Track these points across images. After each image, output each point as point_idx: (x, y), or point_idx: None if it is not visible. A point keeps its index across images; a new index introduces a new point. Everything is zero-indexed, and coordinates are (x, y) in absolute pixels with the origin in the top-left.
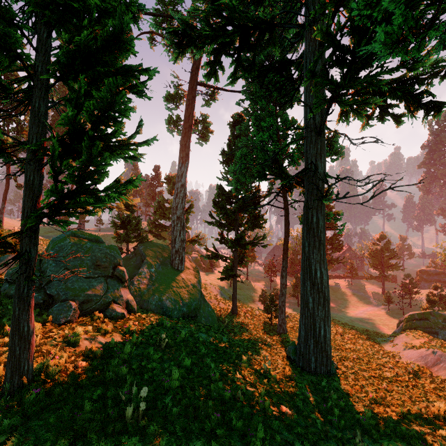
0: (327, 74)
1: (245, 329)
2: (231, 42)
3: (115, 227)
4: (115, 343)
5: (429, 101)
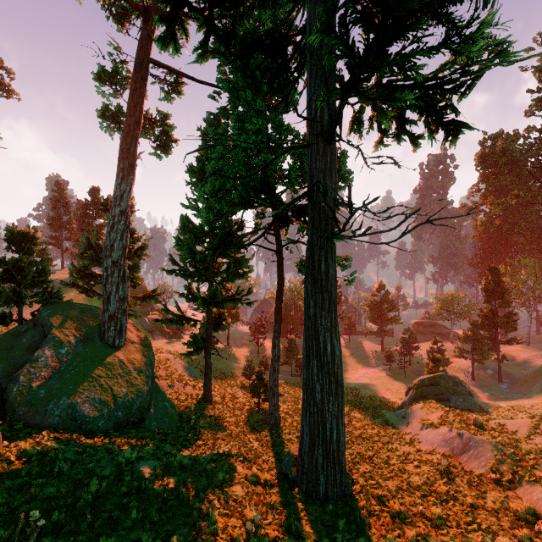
0: (347, 35)
1: (222, 427)
2: None
3: None
4: None
5: (451, 120)
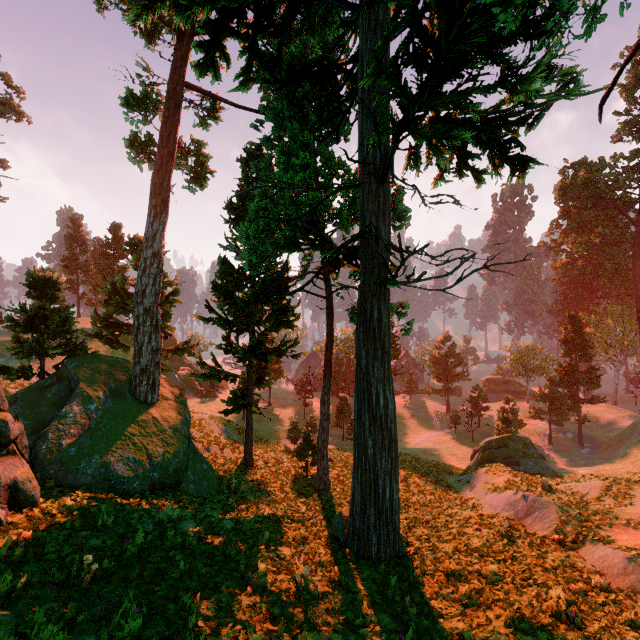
0: (399, 76)
1: (266, 492)
2: (241, 11)
3: (13, 328)
4: None
5: (517, 155)
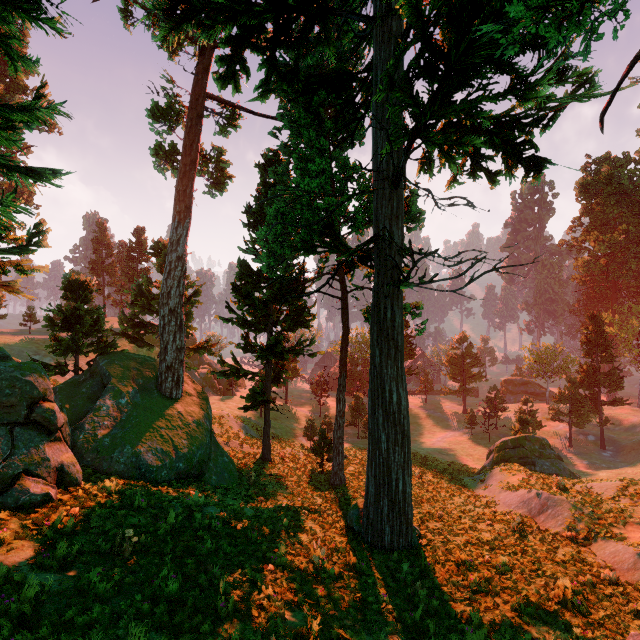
0: (411, 88)
1: (283, 485)
2: (261, 27)
3: (51, 327)
4: (9, 573)
5: (531, 156)
